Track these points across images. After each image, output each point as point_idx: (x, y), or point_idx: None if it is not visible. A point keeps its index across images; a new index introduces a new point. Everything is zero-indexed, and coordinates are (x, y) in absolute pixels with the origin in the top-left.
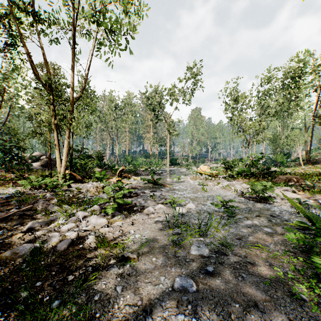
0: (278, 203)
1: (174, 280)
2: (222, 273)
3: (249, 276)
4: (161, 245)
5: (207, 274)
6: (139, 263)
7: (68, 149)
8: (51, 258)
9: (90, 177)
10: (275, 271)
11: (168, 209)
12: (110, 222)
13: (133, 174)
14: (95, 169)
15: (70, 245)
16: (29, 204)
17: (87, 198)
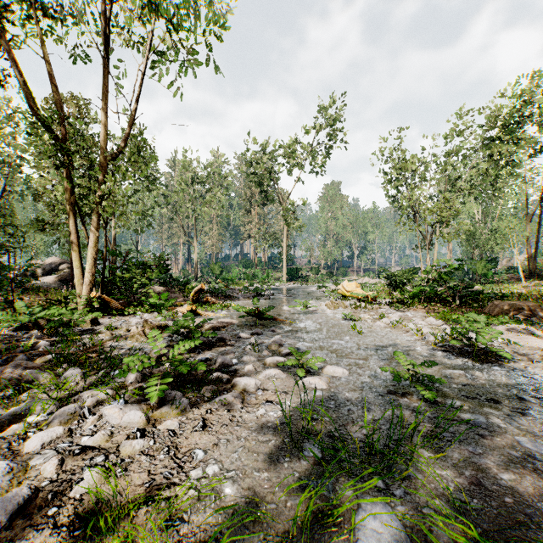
0: (517, 364)
1: None
2: None
3: None
4: (273, 509)
5: None
6: None
7: (96, 251)
8: None
9: (139, 303)
10: None
11: (288, 380)
12: (152, 419)
13: (222, 297)
14: (154, 287)
15: (22, 507)
16: None
17: (120, 350)
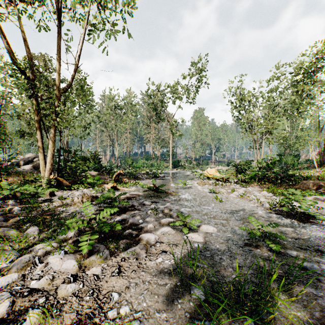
0: None
1: None
2: None
3: None
4: None
5: None
6: None
7: (54, 149)
8: None
9: (81, 182)
10: None
11: (177, 235)
12: (83, 265)
13: (133, 178)
14: (91, 172)
15: None
16: None
17: (66, 213)
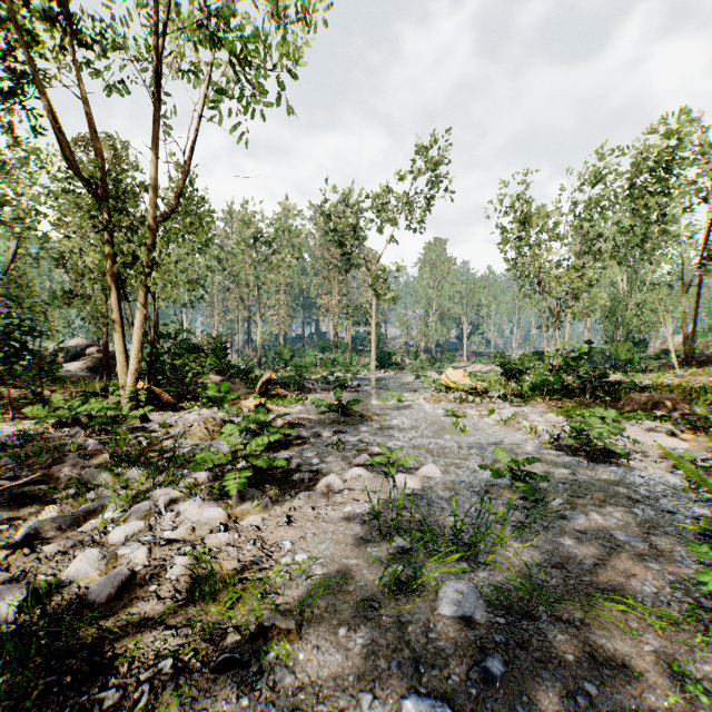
0: (638, 464)
1: (398, 707)
2: (531, 680)
3: (606, 691)
4: (361, 586)
5: (490, 683)
6: (302, 644)
7: (143, 332)
8: (71, 626)
9: (194, 396)
10: (673, 674)
11: (377, 480)
12: (233, 516)
13: (295, 389)
14: (208, 377)
15: (125, 585)
16: (43, 467)
17: (182, 449)
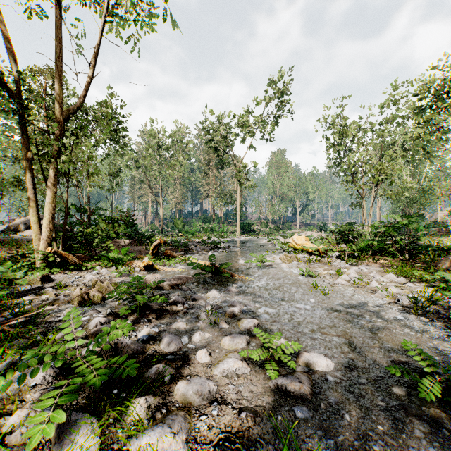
0: None
1: None
2: None
3: None
4: None
5: None
6: None
7: (54, 206)
8: None
9: (101, 257)
10: None
11: (254, 380)
12: None
13: (182, 250)
14: (120, 240)
15: None
16: None
17: (53, 319)
